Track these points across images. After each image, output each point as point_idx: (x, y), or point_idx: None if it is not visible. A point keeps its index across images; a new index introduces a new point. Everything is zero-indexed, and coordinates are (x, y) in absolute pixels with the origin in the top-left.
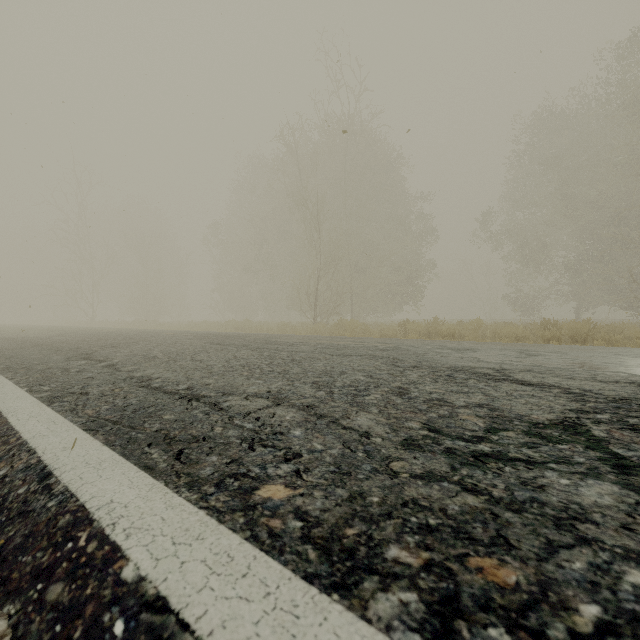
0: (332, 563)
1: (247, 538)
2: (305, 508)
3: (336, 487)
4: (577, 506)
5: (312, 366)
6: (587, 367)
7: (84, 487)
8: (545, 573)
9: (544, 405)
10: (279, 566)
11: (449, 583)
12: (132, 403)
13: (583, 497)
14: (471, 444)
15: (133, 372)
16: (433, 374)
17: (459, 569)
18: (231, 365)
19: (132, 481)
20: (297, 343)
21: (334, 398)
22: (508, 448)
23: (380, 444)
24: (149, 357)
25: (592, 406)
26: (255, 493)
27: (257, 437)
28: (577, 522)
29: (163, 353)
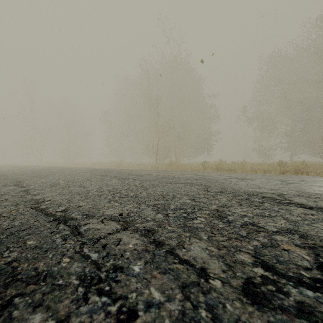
0: None
1: None
2: None
3: None
4: None
5: (154, 191)
6: None
7: None
8: None
9: None
10: None
11: None
12: (14, 225)
13: None
14: (321, 295)
15: (36, 195)
16: (236, 198)
17: None
18: (102, 190)
19: None
20: (146, 174)
21: (169, 221)
22: None
23: (221, 292)
24: (54, 184)
25: None
26: None
27: (97, 275)
28: None
29: (64, 181)
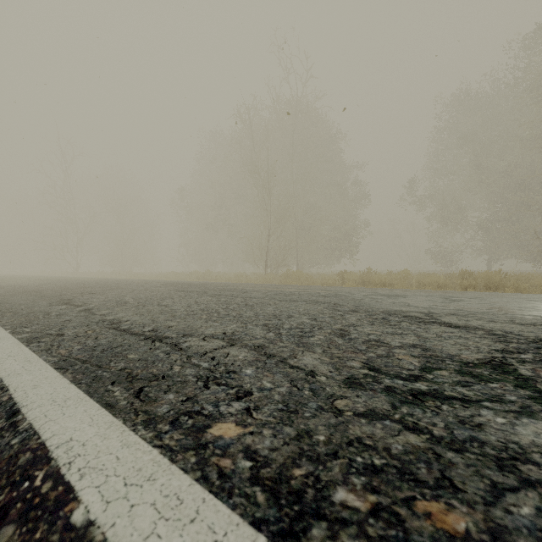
0: (280, 507)
1: (197, 479)
2: (254, 447)
3: (284, 425)
4: (516, 446)
5: (263, 310)
6: (505, 311)
7: (47, 425)
8: (494, 519)
9: (471, 345)
10: (227, 510)
11: (398, 530)
12: (102, 343)
13: (520, 436)
14: (409, 383)
15: (106, 315)
16: (370, 317)
17: (407, 514)
18: (192, 309)
19: (93, 419)
20: (250, 290)
21: (282, 339)
22: (443, 386)
23: (325, 382)
24: (121, 302)
25: (515, 346)
26: (207, 431)
27: (212, 375)
28: (518, 463)
29: (134, 299)
